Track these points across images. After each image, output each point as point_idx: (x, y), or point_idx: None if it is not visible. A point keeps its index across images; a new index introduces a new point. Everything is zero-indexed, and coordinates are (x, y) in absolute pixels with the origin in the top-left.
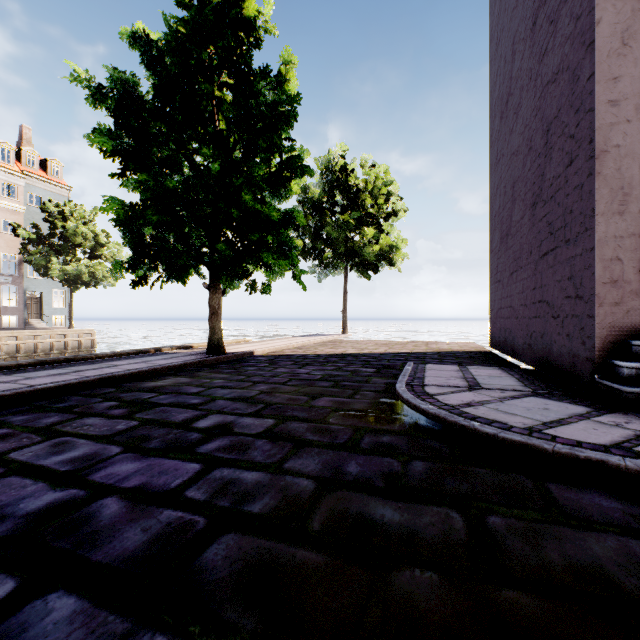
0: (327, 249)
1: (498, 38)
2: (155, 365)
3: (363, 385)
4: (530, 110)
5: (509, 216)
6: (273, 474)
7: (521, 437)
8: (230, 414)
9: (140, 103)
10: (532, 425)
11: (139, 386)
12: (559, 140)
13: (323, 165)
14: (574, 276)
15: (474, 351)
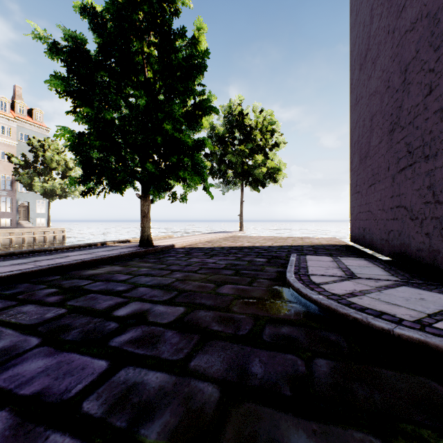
0: (229, 171)
1: (357, 10)
2: (97, 256)
3: (258, 273)
4: (388, 57)
5: (368, 142)
6: (178, 376)
7: (418, 334)
8: (147, 301)
9: (87, 57)
10: (419, 318)
11: (80, 274)
12: (417, 76)
13: (226, 110)
14: (434, 185)
15: (338, 244)
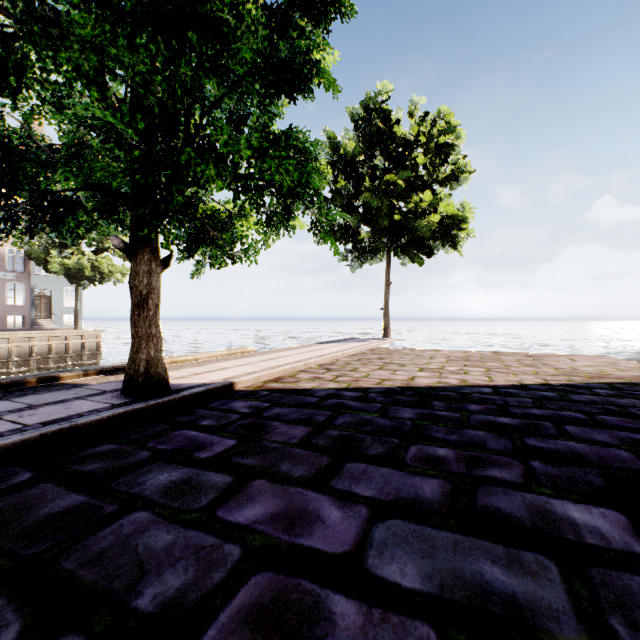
0: (363, 229)
1: None
2: None
3: None
4: None
5: None
6: None
7: None
8: None
9: None
10: None
11: None
12: None
13: (358, 116)
14: None
15: None
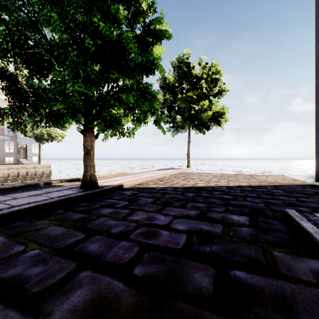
0: (177, 117)
1: None
2: (1, 208)
3: (283, 291)
4: None
5: None
6: None
7: None
8: None
9: None
10: None
11: None
12: None
13: (175, 64)
14: None
15: (304, 185)
